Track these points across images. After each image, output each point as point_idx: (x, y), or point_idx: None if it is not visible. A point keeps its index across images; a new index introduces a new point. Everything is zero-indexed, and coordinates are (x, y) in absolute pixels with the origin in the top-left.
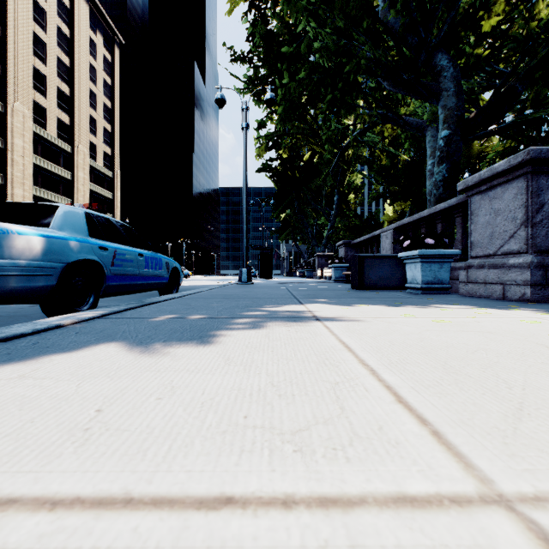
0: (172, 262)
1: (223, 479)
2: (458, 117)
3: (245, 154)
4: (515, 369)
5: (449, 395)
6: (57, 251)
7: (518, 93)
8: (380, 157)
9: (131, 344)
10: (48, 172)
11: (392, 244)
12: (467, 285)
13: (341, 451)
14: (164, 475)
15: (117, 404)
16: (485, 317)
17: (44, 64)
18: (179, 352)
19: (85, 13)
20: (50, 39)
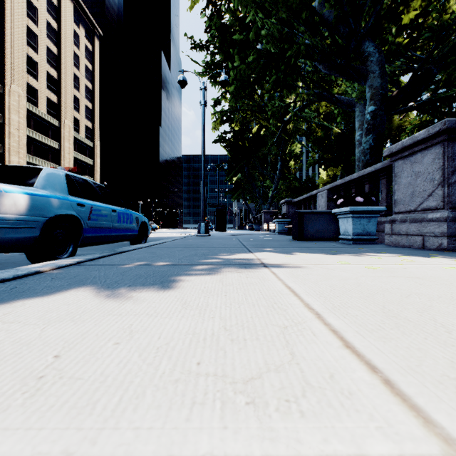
0: (141, 217)
1: (172, 439)
2: (382, 95)
3: (203, 127)
4: (449, 313)
5: (393, 339)
6: (39, 207)
7: (433, 75)
8: (316, 130)
9: (99, 288)
10: (39, 143)
11: (327, 202)
12: (391, 236)
13: (295, 403)
14: (110, 434)
15: (75, 349)
16: (410, 264)
17: (36, 53)
18: (141, 297)
19: (70, 10)
20: (41, 32)
